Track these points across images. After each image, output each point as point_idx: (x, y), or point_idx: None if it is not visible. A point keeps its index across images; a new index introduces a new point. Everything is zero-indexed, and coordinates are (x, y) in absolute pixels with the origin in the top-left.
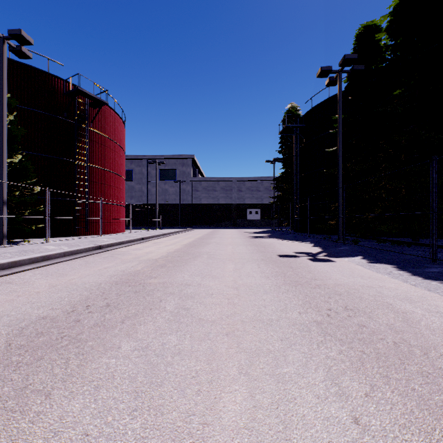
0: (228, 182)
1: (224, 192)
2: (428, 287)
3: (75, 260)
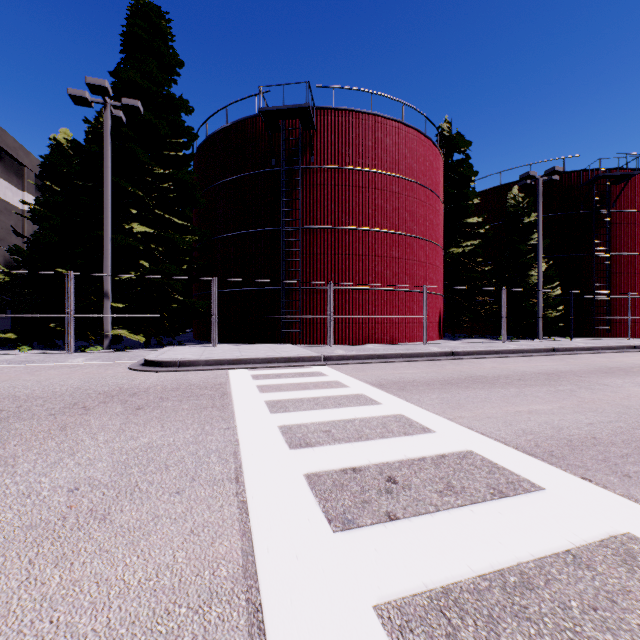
0: None
1: None
2: None
3: (612, 353)
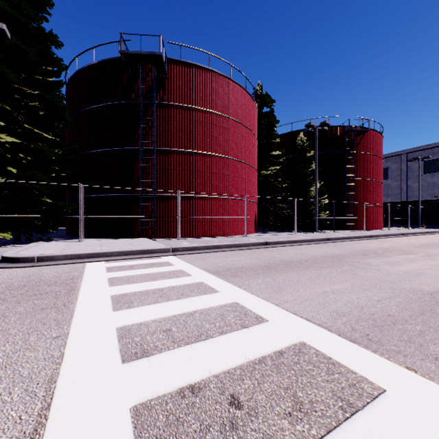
0: None
1: None
2: None
3: (360, 241)
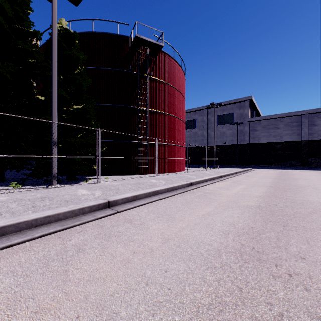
0: (295, 117)
1: (289, 129)
2: None
3: None
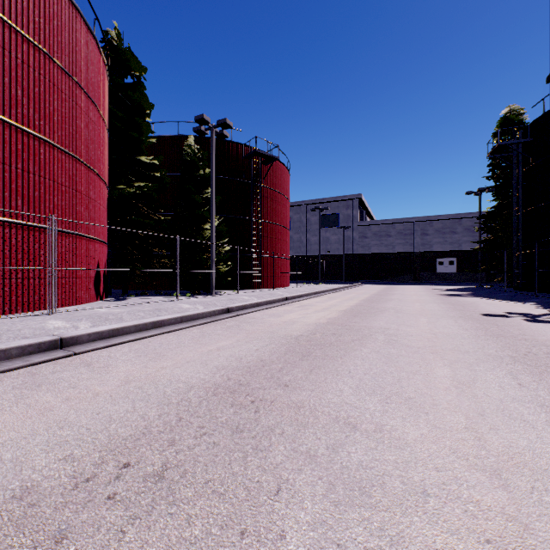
0: (408, 224)
1: (402, 238)
2: None
3: (276, 308)
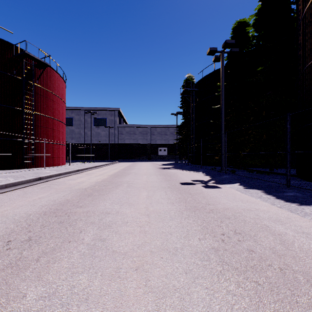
0: (145, 128)
1: (142, 135)
2: (290, 209)
3: (15, 191)
